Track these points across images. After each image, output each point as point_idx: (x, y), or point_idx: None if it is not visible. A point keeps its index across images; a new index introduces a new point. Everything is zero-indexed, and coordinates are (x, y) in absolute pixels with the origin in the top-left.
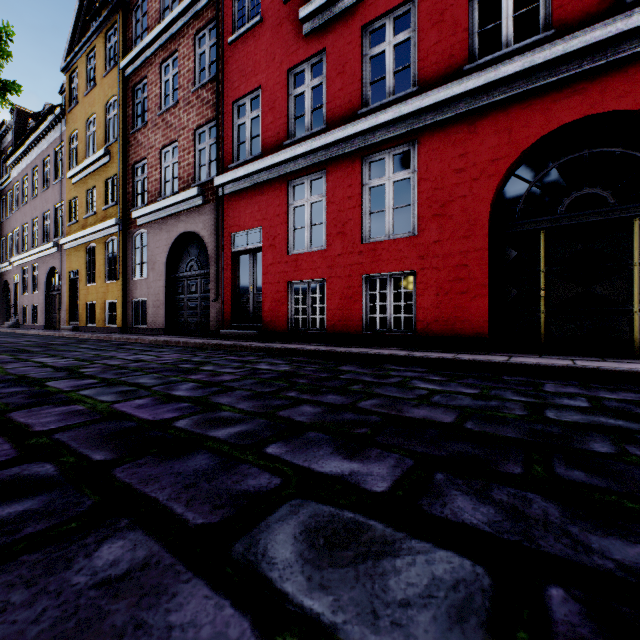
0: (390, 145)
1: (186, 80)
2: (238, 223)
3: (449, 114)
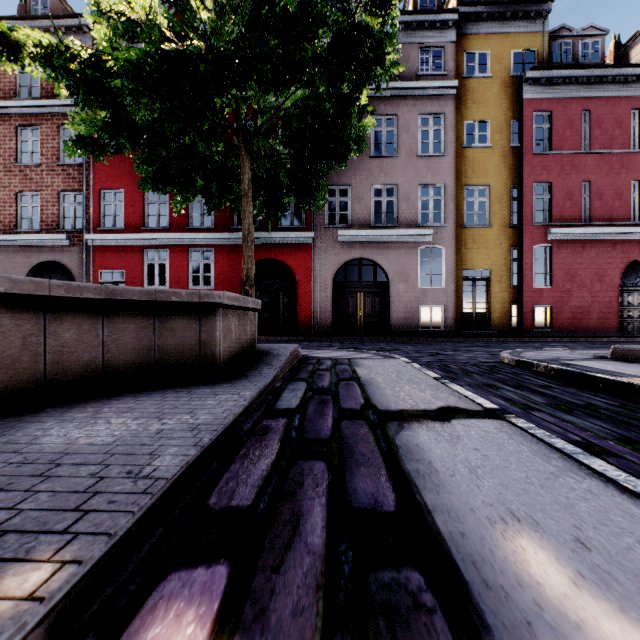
0: (202, 247)
1: (50, 153)
2: (105, 265)
3: (226, 243)
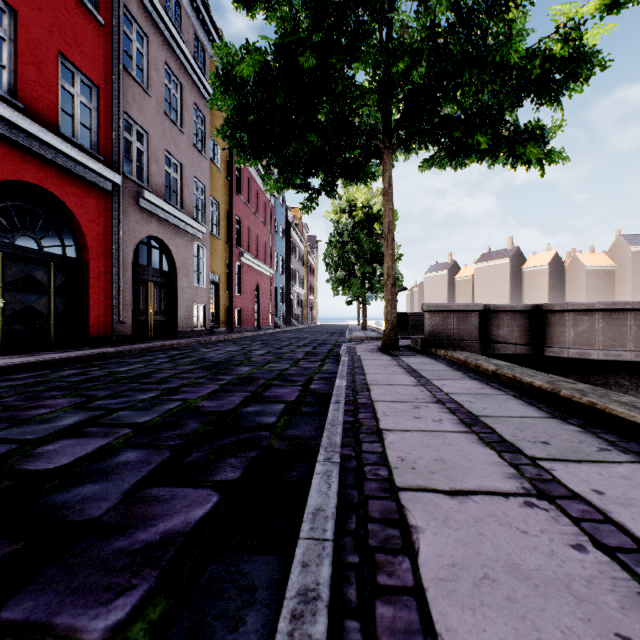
0: None
1: None
2: None
3: None
